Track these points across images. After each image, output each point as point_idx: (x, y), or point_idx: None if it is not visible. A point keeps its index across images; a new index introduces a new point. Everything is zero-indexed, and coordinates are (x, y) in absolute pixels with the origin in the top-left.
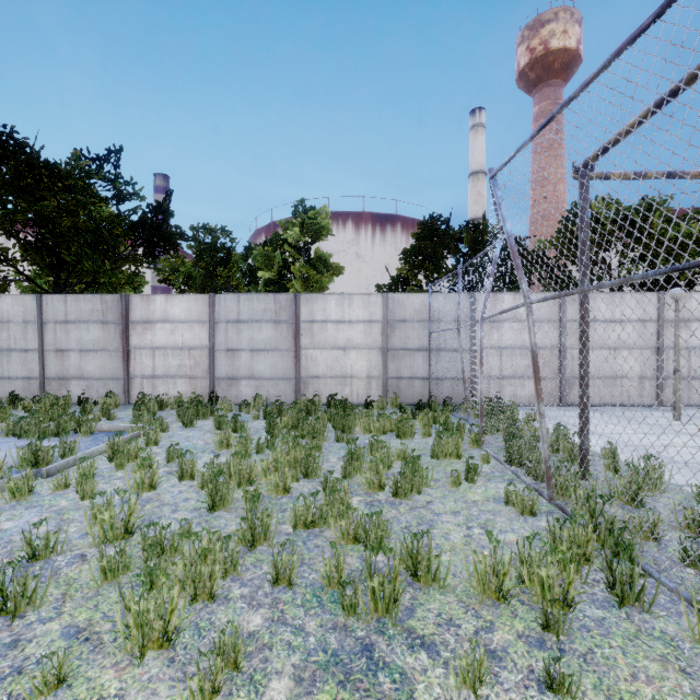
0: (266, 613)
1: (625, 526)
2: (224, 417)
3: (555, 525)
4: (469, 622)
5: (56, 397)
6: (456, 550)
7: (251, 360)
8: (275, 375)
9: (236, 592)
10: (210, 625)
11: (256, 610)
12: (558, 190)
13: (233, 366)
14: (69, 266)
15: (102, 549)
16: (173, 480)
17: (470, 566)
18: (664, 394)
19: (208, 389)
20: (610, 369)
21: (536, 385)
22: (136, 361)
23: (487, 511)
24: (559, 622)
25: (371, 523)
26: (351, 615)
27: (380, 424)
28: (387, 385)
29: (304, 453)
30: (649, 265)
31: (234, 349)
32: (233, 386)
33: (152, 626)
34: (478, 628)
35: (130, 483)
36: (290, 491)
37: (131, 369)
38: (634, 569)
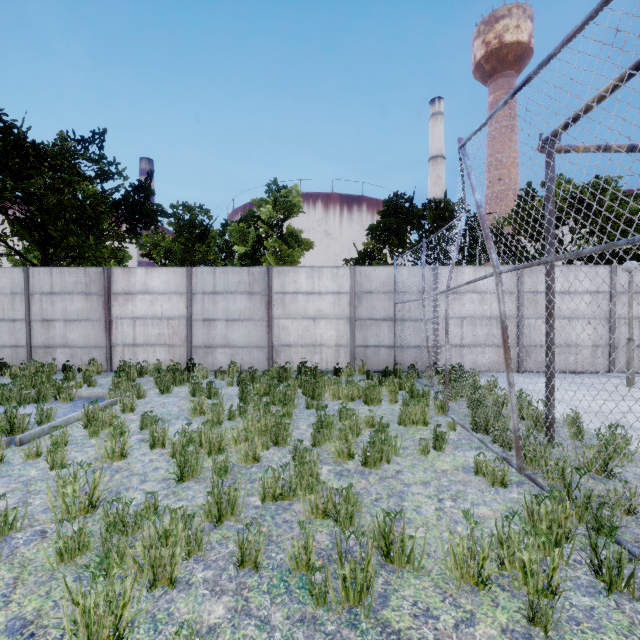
0: (229, 601)
1: (604, 502)
2: (199, 384)
3: (532, 502)
4: (448, 613)
5: (42, 364)
6: (429, 526)
7: (226, 329)
8: (248, 344)
9: (199, 575)
10: (168, 616)
11: (219, 598)
12: (511, 173)
13: (209, 335)
14: (57, 241)
15: (59, 529)
16: (145, 448)
17: (444, 544)
18: (616, 361)
19: (185, 357)
20: (565, 337)
21: (505, 355)
22: (117, 330)
23: (457, 481)
24: (547, 617)
25: (341, 497)
26: (320, 604)
27: (348, 391)
28: (355, 353)
29: (275, 420)
30: (599, 240)
31: (210, 319)
32: (209, 354)
33: (102, 622)
34: (458, 620)
35: (102, 452)
36: (260, 460)
37: (113, 337)
38: (621, 552)
